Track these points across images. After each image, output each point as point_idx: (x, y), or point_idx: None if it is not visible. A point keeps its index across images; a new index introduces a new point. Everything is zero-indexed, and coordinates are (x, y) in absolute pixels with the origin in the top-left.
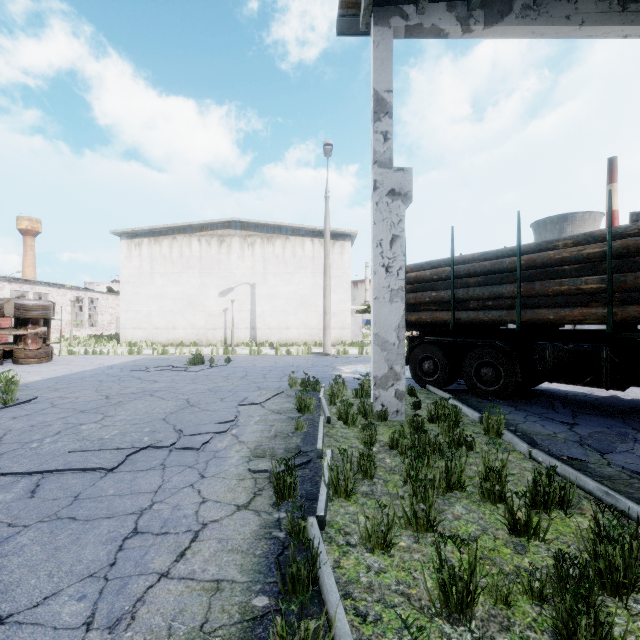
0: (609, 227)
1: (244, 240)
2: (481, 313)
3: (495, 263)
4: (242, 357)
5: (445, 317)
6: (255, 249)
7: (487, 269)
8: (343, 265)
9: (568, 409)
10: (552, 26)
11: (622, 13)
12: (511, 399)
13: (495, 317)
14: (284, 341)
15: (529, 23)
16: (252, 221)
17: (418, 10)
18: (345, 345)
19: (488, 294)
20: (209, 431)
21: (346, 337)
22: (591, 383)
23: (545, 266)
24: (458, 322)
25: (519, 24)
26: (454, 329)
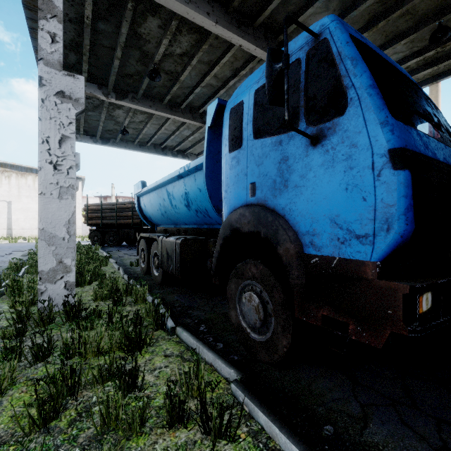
0: (132, 201)
1: (2, 173)
2: (109, 221)
3: (112, 206)
4: (4, 244)
5: (100, 222)
6: (11, 180)
7: (110, 208)
8: (76, 194)
9: (131, 247)
10: (121, 148)
11: (140, 148)
12: (119, 246)
13: (112, 222)
14: (35, 236)
15: (115, 146)
16: (9, 163)
17: (80, 137)
18: (77, 237)
19: (110, 215)
20: (3, 255)
21: (78, 233)
22: (130, 238)
23: (122, 209)
24: (103, 224)
25: (112, 146)
26: (105, 226)
